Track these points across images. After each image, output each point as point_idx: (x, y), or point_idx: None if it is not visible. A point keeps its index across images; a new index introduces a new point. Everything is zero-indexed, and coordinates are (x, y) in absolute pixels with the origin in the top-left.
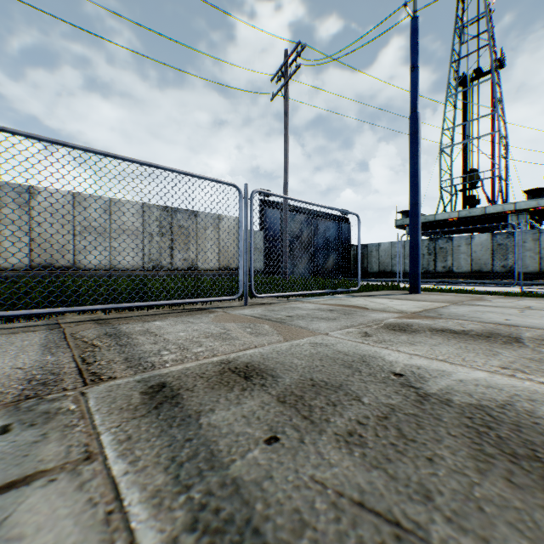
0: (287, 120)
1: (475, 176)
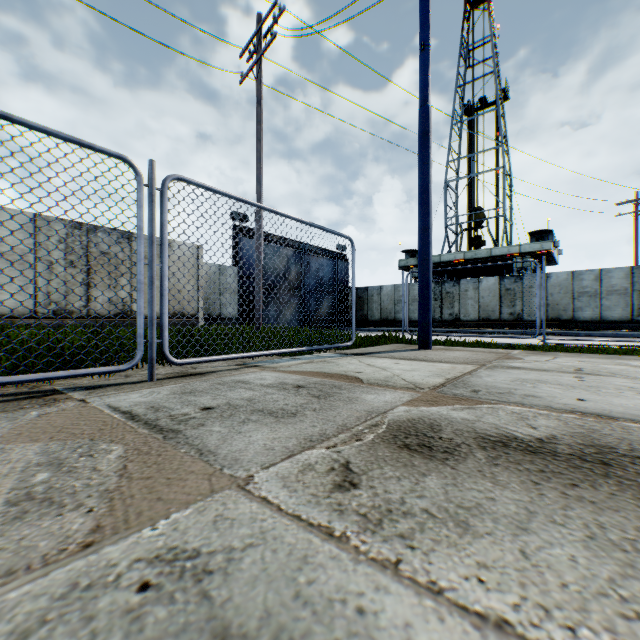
0: (261, 111)
1: (481, 215)
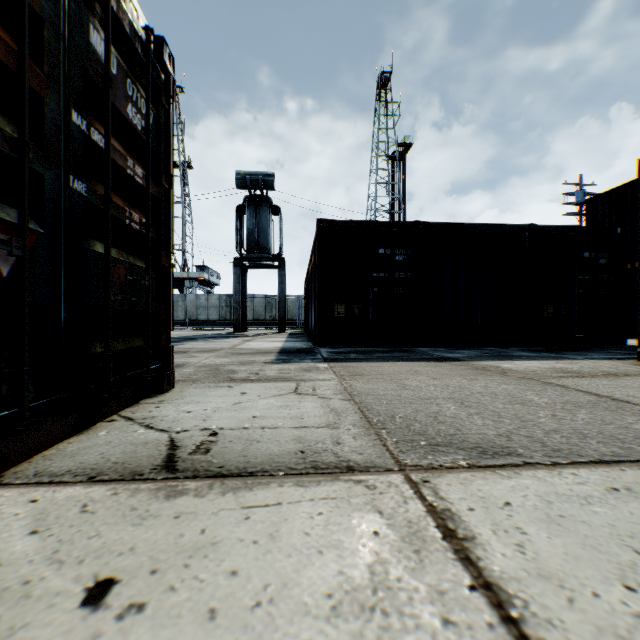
0: None
1: None
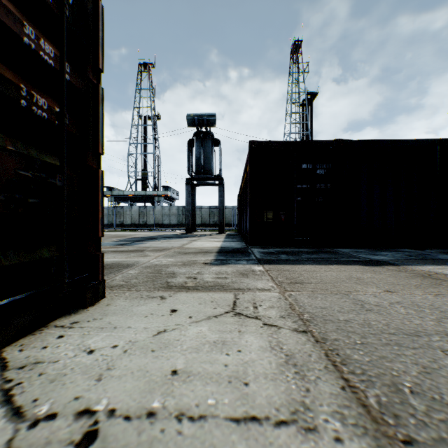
0: None
1: (146, 173)
